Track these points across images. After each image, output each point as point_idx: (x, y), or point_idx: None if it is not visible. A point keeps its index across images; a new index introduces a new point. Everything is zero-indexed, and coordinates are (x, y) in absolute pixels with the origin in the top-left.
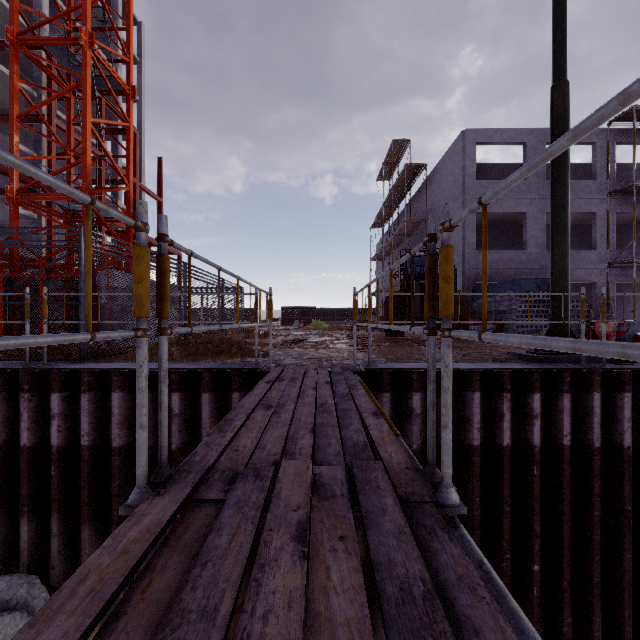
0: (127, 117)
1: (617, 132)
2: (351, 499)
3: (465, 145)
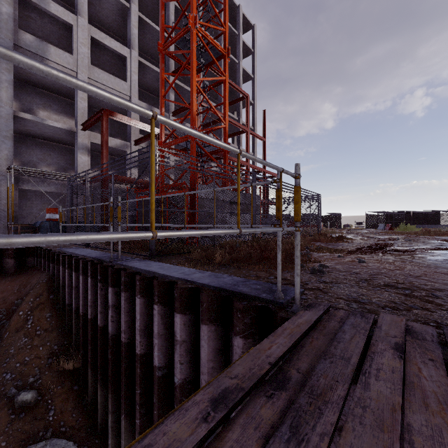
0: (223, 73)
1: None
2: None
3: None
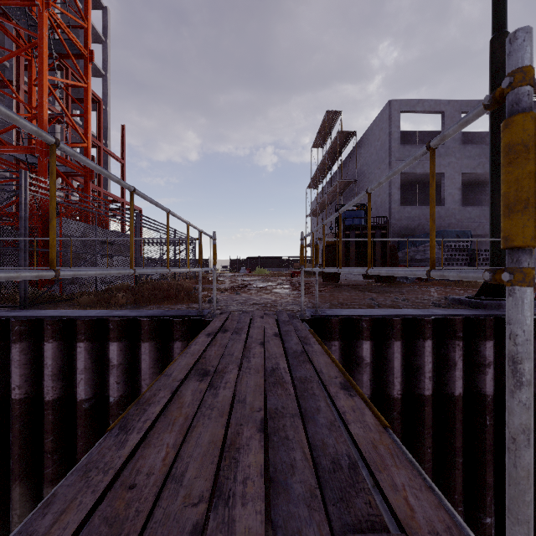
0: (85, 79)
1: None
2: None
3: (391, 113)
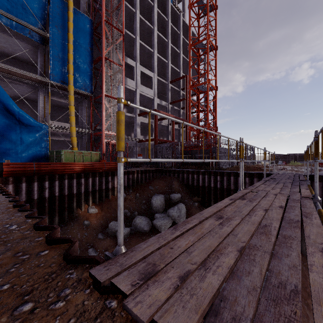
0: (215, 97)
1: None
2: (293, 180)
3: None
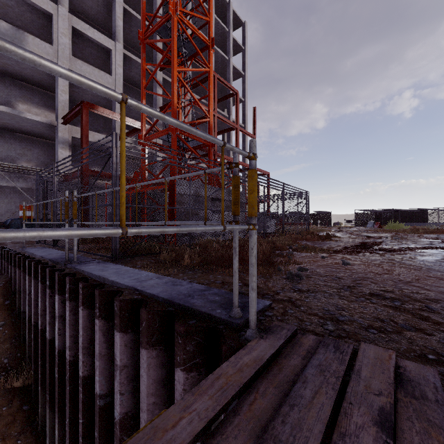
0: (208, 64)
1: None
2: None
3: None
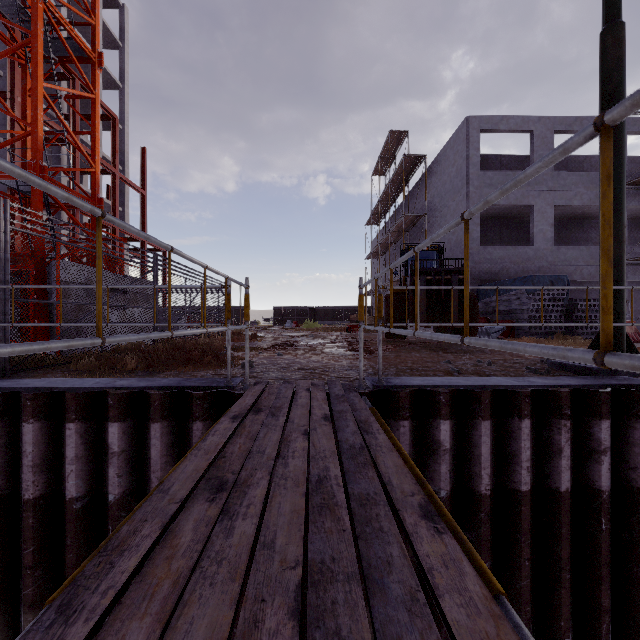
0: (92, 88)
1: (629, 121)
2: None
3: (469, 133)
